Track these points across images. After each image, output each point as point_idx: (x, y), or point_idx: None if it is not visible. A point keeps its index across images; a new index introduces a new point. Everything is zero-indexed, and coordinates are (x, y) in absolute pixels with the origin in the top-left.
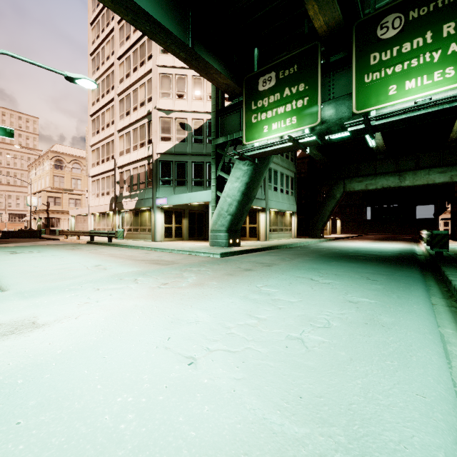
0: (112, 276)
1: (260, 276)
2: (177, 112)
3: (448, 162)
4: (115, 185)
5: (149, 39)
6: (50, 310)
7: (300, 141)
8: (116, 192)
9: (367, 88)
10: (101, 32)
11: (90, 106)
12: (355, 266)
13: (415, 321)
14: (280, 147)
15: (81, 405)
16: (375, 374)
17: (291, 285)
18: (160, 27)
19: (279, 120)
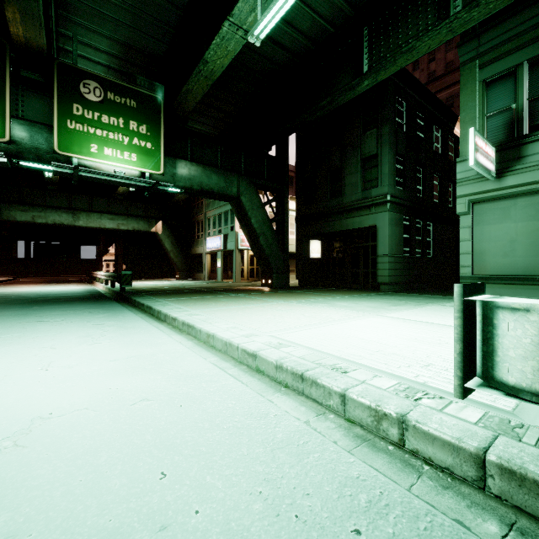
0: None
1: None
2: None
3: (116, 211)
4: None
5: None
6: None
7: None
8: None
9: (70, 134)
10: None
11: None
12: (65, 307)
13: (143, 323)
14: None
15: (11, 400)
16: (146, 339)
17: (28, 328)
18: None
19: None
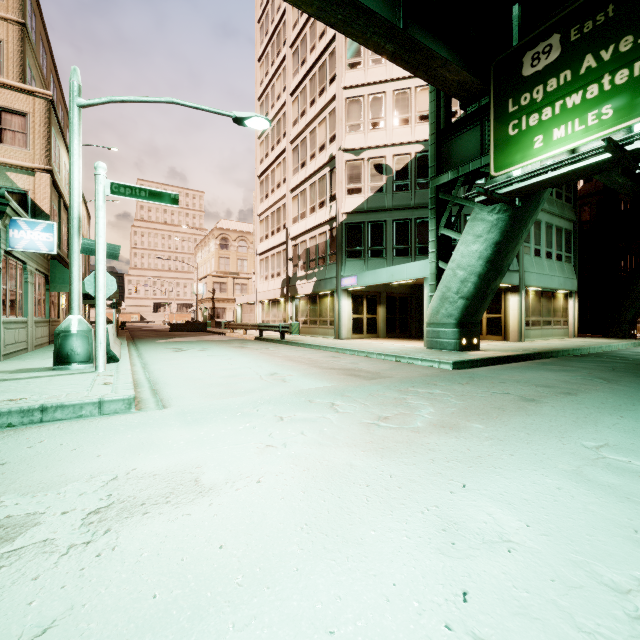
0: (296, 395)
1: (570, 418)
2: (370, 149)
3: None
4: (287, 263)
5: (331, 55)
6: (219, 456)
7: (629, 147)
8: (289, 272)
9: None
10: (271, 66)
11: (258, 165)
12: None
13: None
14: (575, 168)
15: None
16: None
17: None
18: (358, 9)
19: (569, 119)
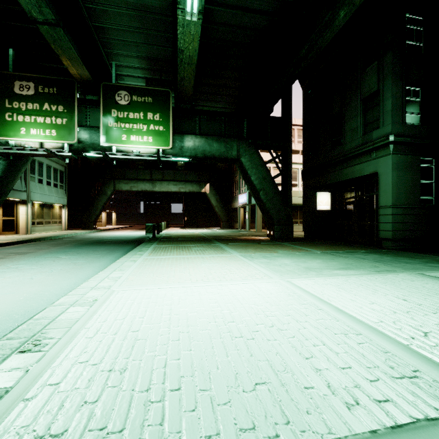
0: None
1: (11, 261)
2: None
3: (178, 179)
4: None
5: None
6: None
7: (59, 153)
8: None
9: (110, 130)
10: None
11: None
12: (98, 247)
13: (98, 264)
14: (38, 153)
15: None
16: (60, 279)
17: (39, 261)
18: None
19: (39, 128)
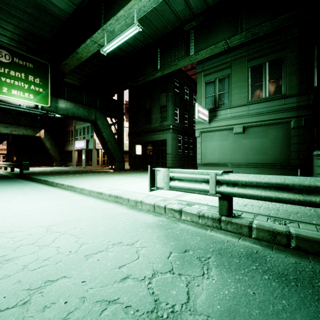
0: None
1: None
2: None
3: (9, 122)
4: None
5: None
6: None
7: None
8: None
9: None
10: None
11: None
12: None
13: (45, 187)
14: None
15: (6, 209)
16: (51, 192)
17: None
18: None
19: None
